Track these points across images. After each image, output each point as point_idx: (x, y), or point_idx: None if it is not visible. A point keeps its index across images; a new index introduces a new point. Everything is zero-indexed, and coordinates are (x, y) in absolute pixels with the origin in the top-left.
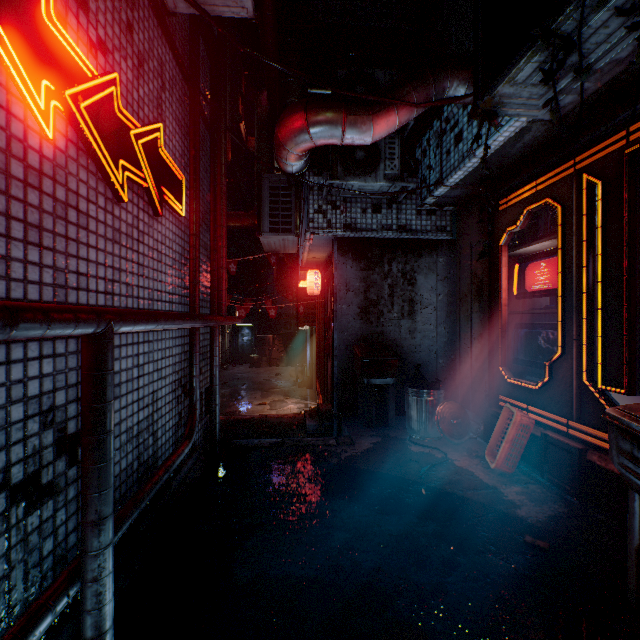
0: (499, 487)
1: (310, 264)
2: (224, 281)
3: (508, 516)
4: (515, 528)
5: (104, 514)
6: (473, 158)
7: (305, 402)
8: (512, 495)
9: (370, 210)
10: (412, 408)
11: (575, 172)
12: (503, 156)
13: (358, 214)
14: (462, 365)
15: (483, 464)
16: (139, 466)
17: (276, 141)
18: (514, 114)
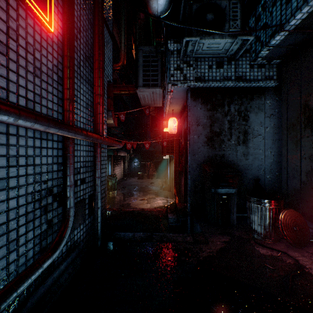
0: None
1: (170, 116)
2: (101, 106)
3: None
4: None
5: None
6: None
7: (167, 199)
8: None
9: (215, 66)
10: (255, 214)
11: None
12: None
13: (206, 69)
14: (289, 179)
15: None
16: None
17: None
18: None
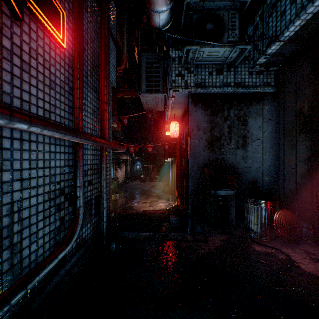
0: None
1: (172, 120)
2: (107, 113)
3: None
4: None
5: None
6: None
7: (169, 202)
8: None
9: (215, 73)
10: (252, 214)
11: None
12: None
13: (206, 76)
14: (286, 182)
15: None
16: None
17: None
18: None
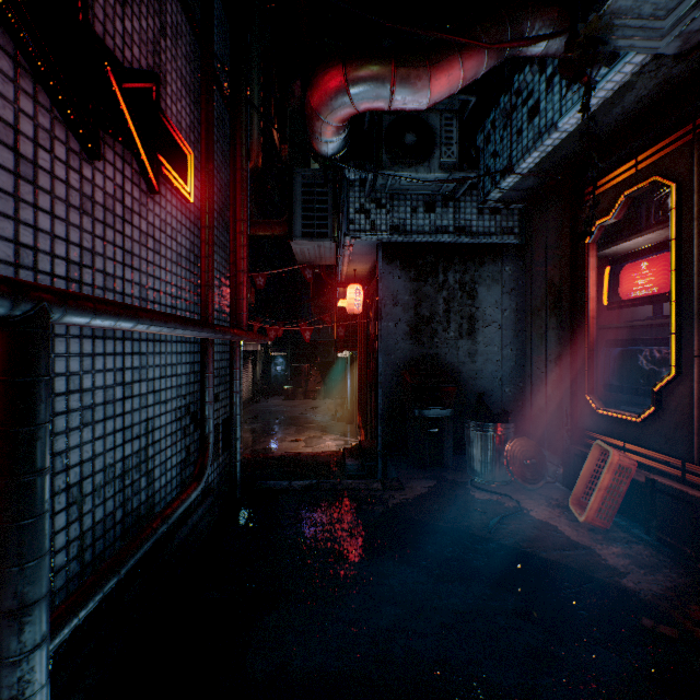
0: (593, 547)
1: (350, 279)
2: (245, 288)
3: (612, 588)
4: (624, 605)
5: (29, 598)
6: (554, 132)
7: (345, 439)
8: (612, 558)
9: (422, 209)
10: (474, 445)
11: (697, 137)
12: (593, 128)
13: (407, 214)
14: (534, 394)
15: (567, 516)
16: (125, 516)
17: (307, 109)
18: (626, 46)
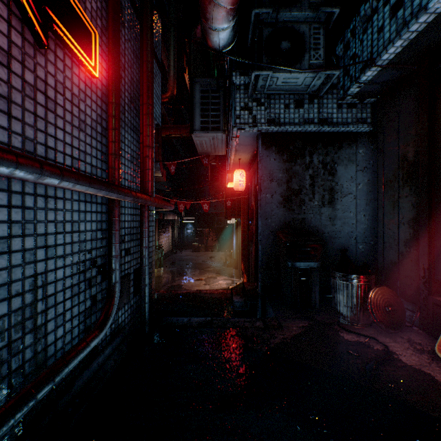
0: None
1: (236, 167)
2: (150, 160)
3: None
4: None
5: None
6: (423, 14)
7: (232, 279)
8: None
9: (292, 105)
10: (340, 293)
11: None
12: None
13: (281, 109)
14: (386, 250)
15: (438, 363)
16: None
17: None
18: None
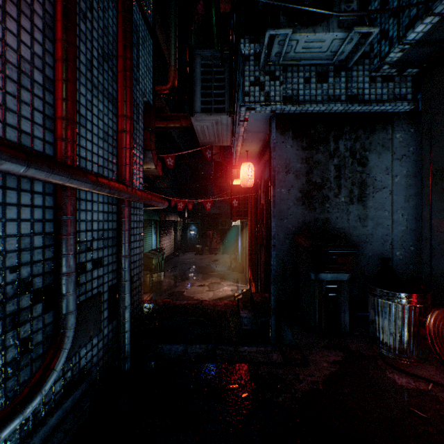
0: None
1: (243, 161)
2: (127, 135)
3: None
4: None
5: None
6: None
7: (237, 285)
8: None
9: (314, 79)
10: (384, 316)
11: None
12: None
13: (300, 84)
14: (435, 259)
15: None
16: None
17: None
18: None
